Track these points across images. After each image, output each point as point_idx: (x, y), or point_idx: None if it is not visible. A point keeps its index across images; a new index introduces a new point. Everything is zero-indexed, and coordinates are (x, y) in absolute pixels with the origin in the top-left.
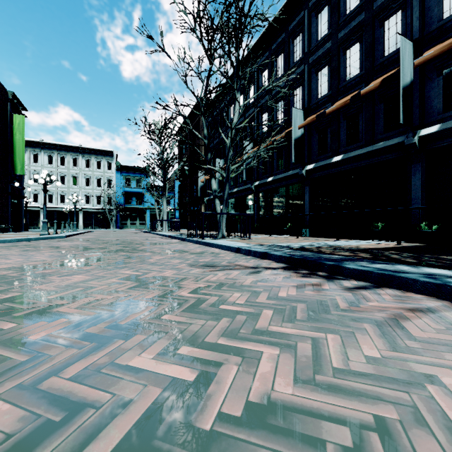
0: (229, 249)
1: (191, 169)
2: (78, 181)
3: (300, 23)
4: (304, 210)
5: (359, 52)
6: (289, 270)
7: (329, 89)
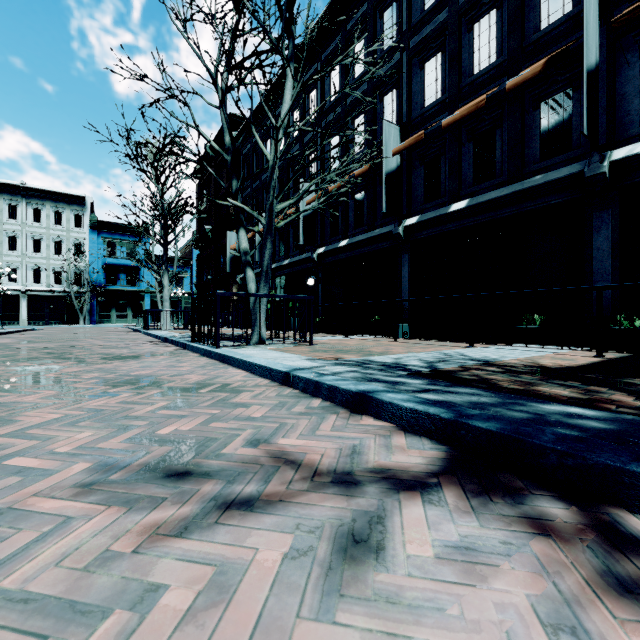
0: (267, 374)
1: (215, 229)
2: (18, 244)
3: None
4: (401, 294)
5: (495, 26)
6: (483, 493)
7: (443, 91)
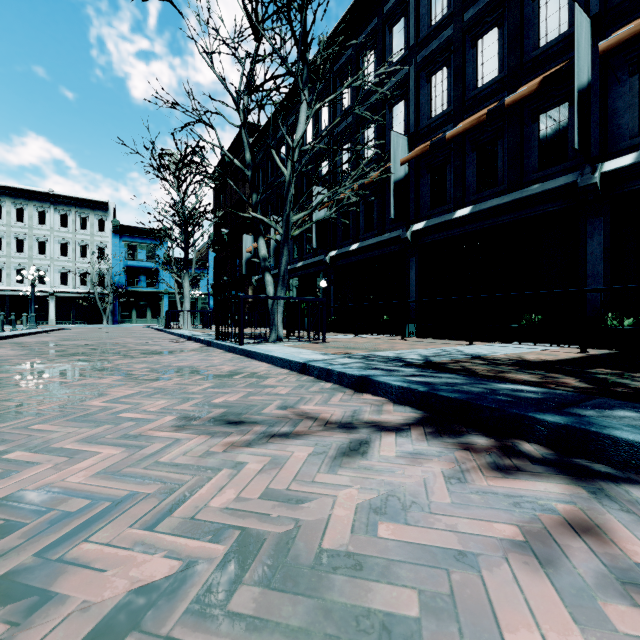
0: (287, 365)
1: (231, 232)
2: (47, 249)
3: (402, 1)
4: (409, 295)
5: (497, 43)
6: (437, 433)
7: (449, 103)
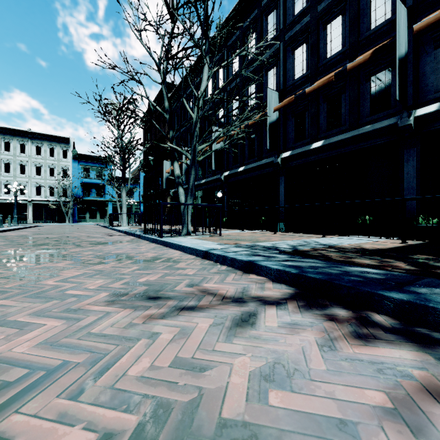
0: (193, 253)
1: (156, 159)
2: (26, 170)
3: None
4: (279, 203)
5: (341, 26)
6: (307, 306)
7: (307, 68)
